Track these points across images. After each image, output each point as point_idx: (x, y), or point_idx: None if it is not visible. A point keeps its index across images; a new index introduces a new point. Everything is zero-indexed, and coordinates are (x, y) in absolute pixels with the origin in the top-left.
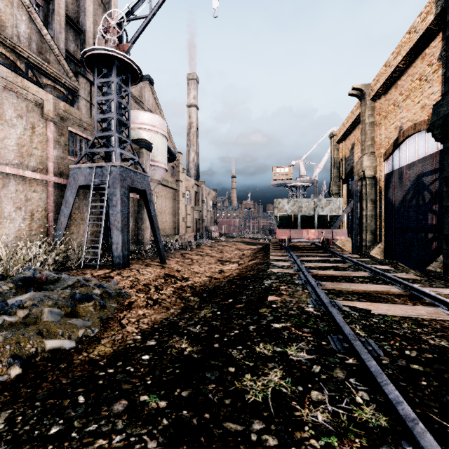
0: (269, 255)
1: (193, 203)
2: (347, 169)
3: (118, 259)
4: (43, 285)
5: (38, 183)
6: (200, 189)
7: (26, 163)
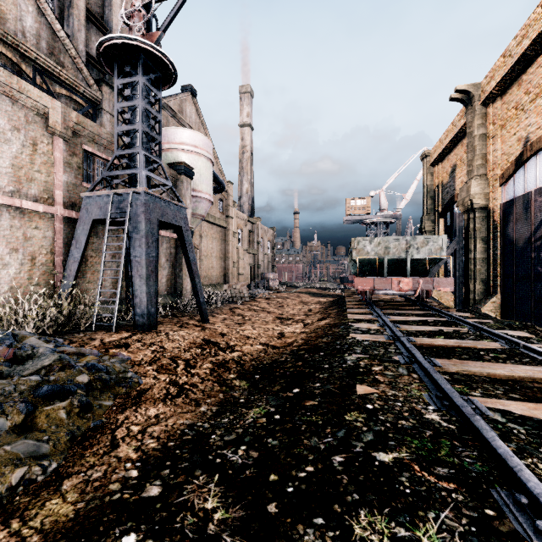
0: (345, 312)
1: (246, 244)
2: (445, 199)
3: (141, 319)
4: (4, 367)
5: (42, 217)
6: (255, 227)
7: (24, 191)
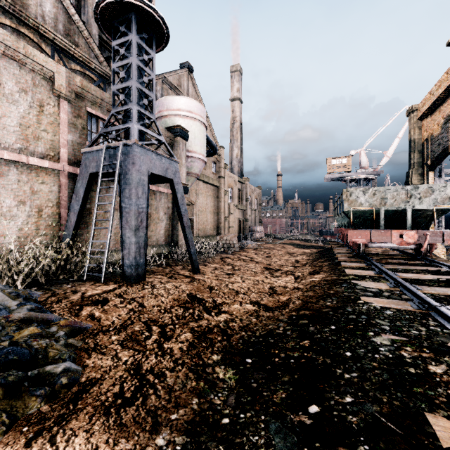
0: (339, 265)
1: (236, 201)
2: (436, 151)
3: (129, 270)
4: None
5: (48, 173)
6: (243, 186)
7: (32, 148)
